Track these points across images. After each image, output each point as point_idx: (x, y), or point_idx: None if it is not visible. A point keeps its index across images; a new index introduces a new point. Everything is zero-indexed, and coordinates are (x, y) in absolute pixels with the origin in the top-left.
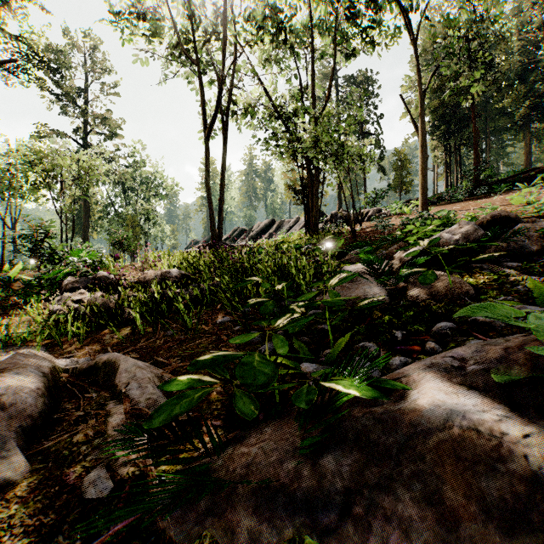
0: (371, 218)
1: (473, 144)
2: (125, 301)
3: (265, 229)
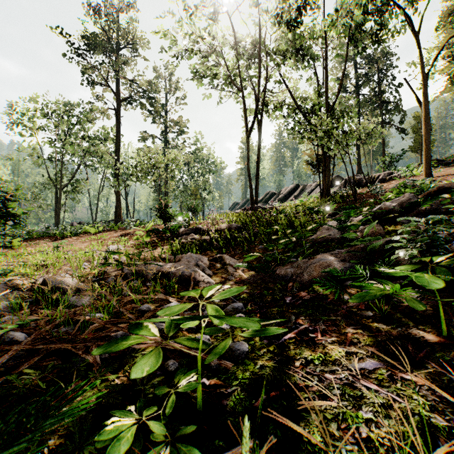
0: (381, 180)
1: None
2: (213, 239)
3: (291, 193)
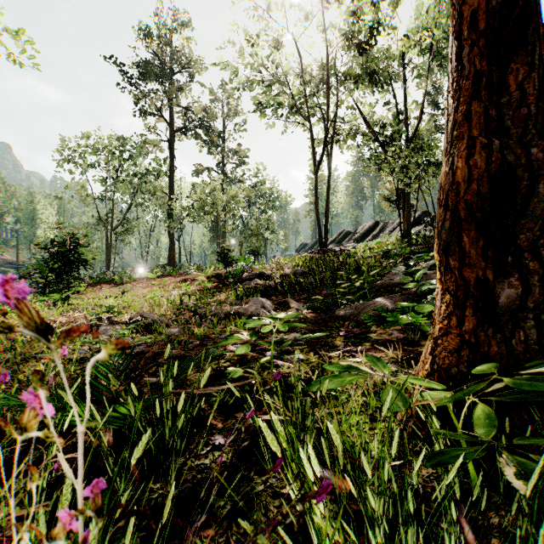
0: None
1: None
2: (278, 284)
3: (369, 231)
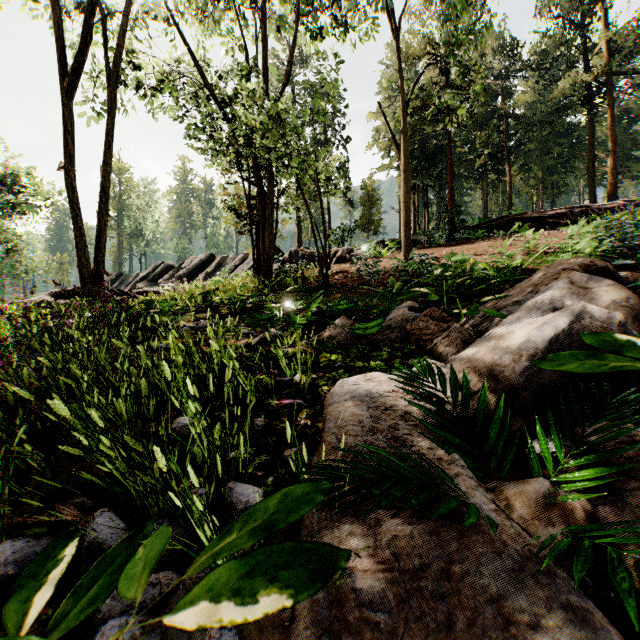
0: (340, 259)
1: (439, 186)
2: None
3: (201, 267)
